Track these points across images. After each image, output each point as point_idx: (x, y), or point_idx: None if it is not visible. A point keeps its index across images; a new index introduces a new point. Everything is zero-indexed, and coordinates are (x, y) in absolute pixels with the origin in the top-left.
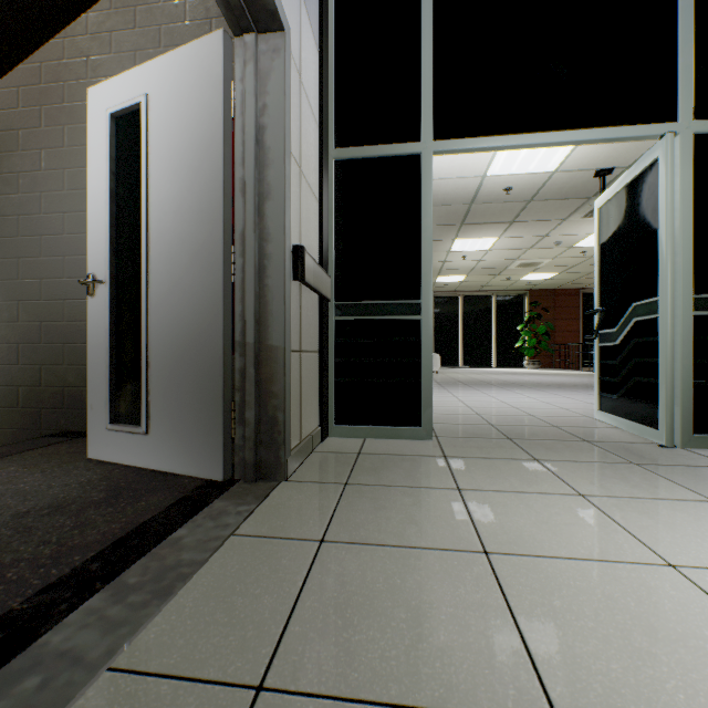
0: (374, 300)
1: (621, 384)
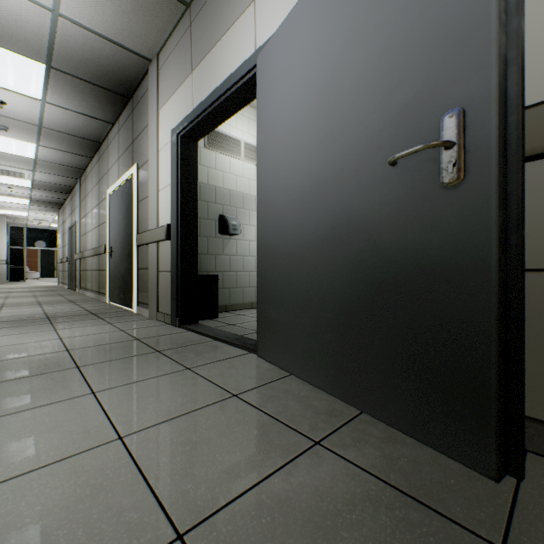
0: (17, 265)
1: None
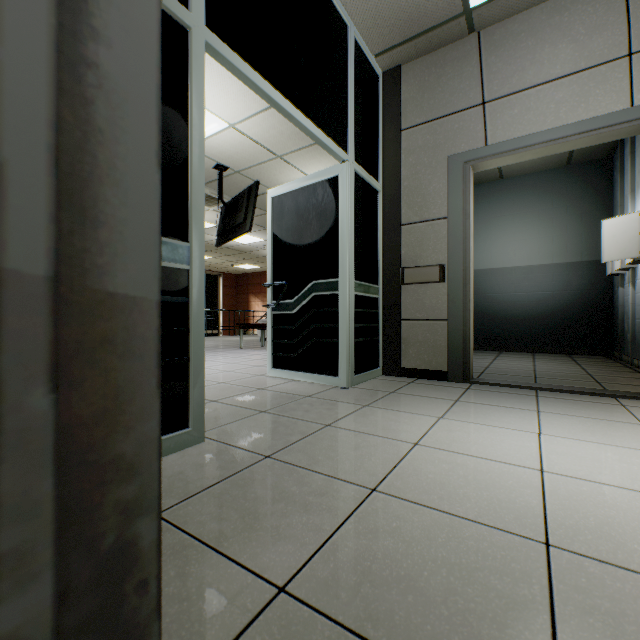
0: None
1: (298, 345)
